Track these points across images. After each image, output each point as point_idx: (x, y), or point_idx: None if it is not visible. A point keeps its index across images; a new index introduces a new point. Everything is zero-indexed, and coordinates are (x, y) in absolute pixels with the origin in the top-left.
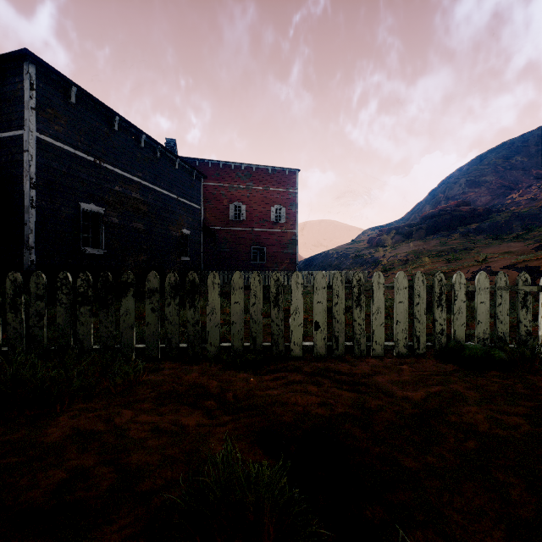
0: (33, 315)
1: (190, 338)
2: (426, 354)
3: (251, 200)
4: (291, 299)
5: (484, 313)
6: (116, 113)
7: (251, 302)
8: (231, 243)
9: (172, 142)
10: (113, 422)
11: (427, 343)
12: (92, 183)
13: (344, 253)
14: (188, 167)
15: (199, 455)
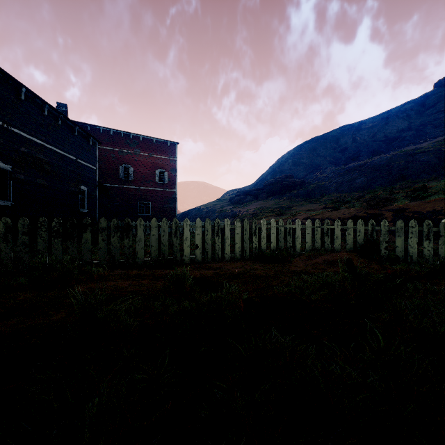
0: (20, 245)
1: (127, 255)
2: (250, 259)
3: (138, 163)
4: (184, 233)
5: (274, 238)
6: (23, 85)
7: (162, 235)
8: (121, 198)
9: (63, 106)
10: (107, 285)
11: (250, 253)
12: (0, 144)
13: (212, 208)
14: (85, 134)
15: (155, 287)
